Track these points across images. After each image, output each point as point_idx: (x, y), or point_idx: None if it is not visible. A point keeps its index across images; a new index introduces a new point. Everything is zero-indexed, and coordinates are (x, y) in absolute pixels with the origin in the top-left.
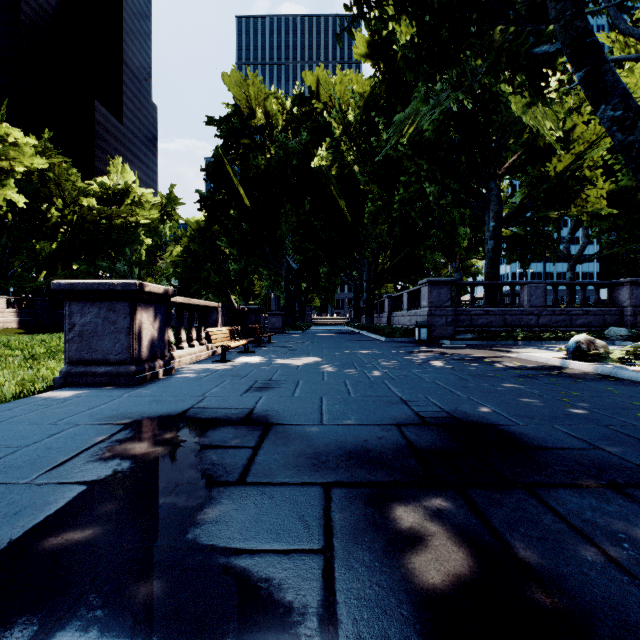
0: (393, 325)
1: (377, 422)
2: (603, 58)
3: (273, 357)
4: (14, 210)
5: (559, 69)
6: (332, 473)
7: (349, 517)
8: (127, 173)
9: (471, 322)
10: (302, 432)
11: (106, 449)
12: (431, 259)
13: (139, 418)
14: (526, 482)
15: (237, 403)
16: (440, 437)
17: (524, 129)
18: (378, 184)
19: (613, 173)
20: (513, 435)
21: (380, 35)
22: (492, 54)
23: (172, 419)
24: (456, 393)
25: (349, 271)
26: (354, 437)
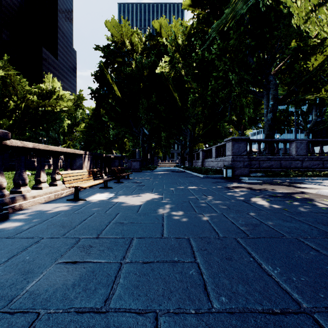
0: (205, 167)
1: None
2: None
3: (123, 193)
4: None
5: None
6: None
7: None
8: (55, 82)
9: (259, 165)
10: None
11: None
12: (223, 130)
13: None
14: None
15: None
16: None
17: (290, 43)
18: (196, 82)
19: None
20: None
21: None
22: None
23: None
24: None
25: (178, 136)
26: None
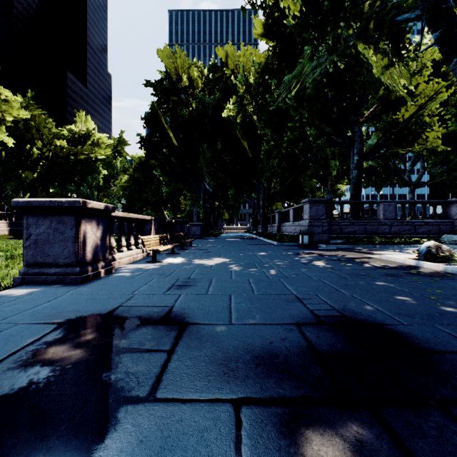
0: (282, 232)
1: (279, 321)
2: (456, 20)
3: (193, 258)
4: (6, 149)
5: (406, 43)
6: (242, 385)
7: (262, 454)
8: (89, 122)
9: (341, 231)
10: (213, 333)
11: (31, 353)
12: (309, 184)
13: (73, 317)
14: (436, 398)
15: (159, 301)
16: (338, 338)
17: (379, 88)
18: (271, 129)
19: (442, 121)
20: (403, 336)
21: (273, 16)
22: (363, 23)
23: (101, 318)
24: (341, 291)
25: (249, 193)
26: (260, 338)
